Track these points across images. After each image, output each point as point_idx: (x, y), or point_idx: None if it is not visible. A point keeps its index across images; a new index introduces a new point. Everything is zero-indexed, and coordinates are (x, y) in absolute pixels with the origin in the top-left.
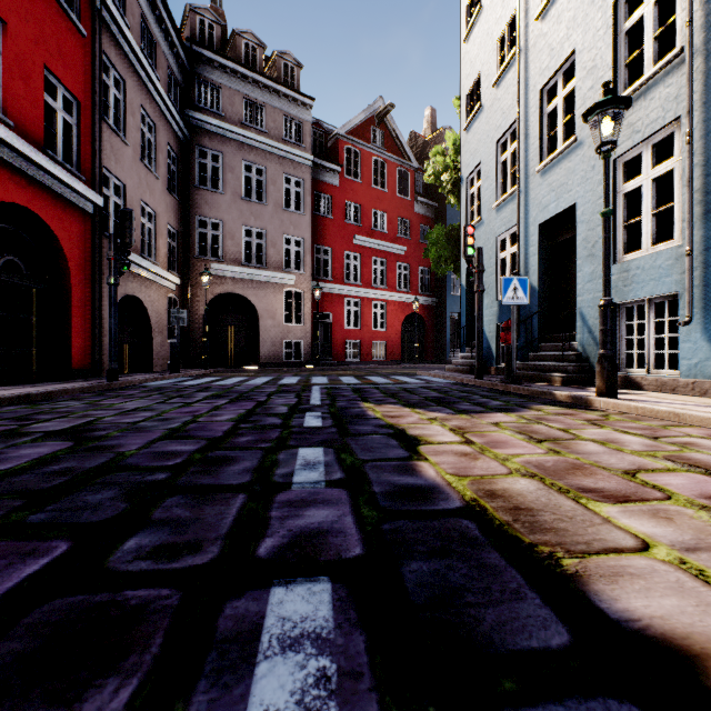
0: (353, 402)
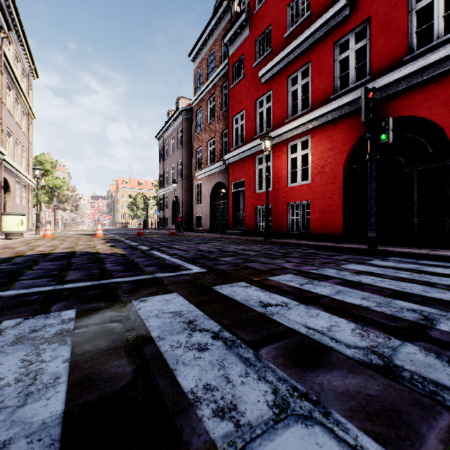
0: (131, 252)
